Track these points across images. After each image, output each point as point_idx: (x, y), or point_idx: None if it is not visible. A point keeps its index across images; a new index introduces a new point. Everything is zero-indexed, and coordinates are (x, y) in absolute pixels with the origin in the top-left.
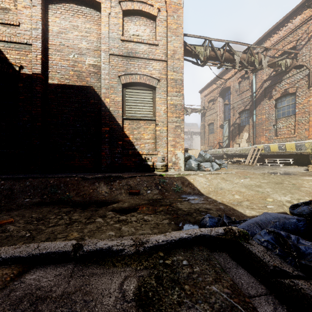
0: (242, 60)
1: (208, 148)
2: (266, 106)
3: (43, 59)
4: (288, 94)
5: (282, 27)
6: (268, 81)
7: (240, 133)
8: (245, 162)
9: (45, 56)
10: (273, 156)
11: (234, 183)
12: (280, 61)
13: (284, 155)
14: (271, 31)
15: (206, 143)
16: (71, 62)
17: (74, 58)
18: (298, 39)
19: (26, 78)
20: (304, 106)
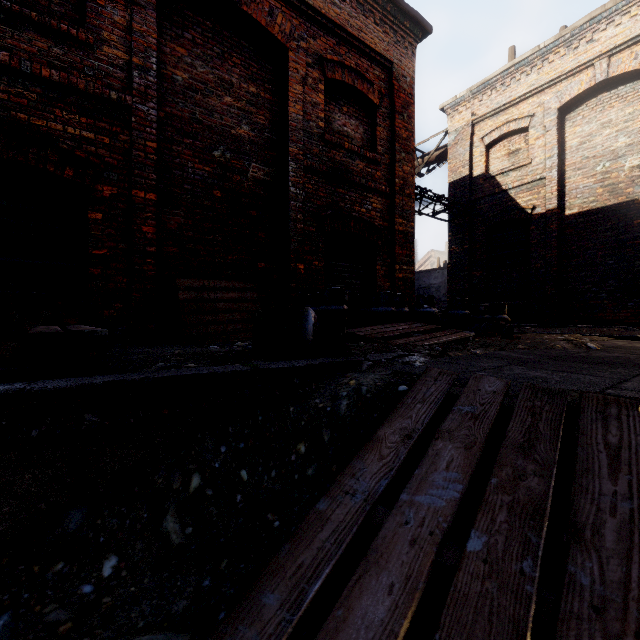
0: None
1: None
2: None
3: (558, 188)
4: None
5: None
6: None
7: None
8: None
9: (560, 183)
10: None
11: None
12: None
13: None
14: None
15: None
16: (599, 175)
17: (603, 169)
18: None
19: (538, 219)
20: None
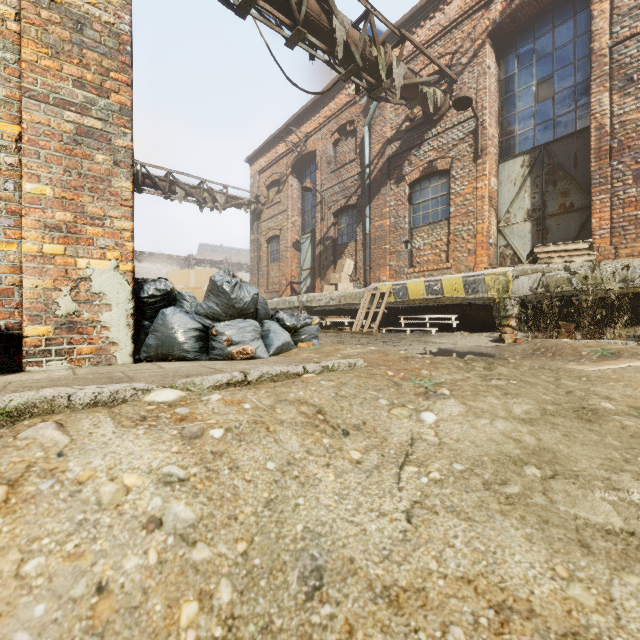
0: (351, 44)
1: (267, 296)
2: (391, 199)
3: None
4: (436, 173)
5: (425, 20)
6: (396, 142)
7: (337, 262)
8: (354, 326)
9: None
10: (410, 311)
11: (393, 446)
12: (426, 87)
13: (434, 308)
14: (402, 27)
15: (264, 284)
16: None
17: None
18: (455, 51)
19: None
20: (467, 199)
